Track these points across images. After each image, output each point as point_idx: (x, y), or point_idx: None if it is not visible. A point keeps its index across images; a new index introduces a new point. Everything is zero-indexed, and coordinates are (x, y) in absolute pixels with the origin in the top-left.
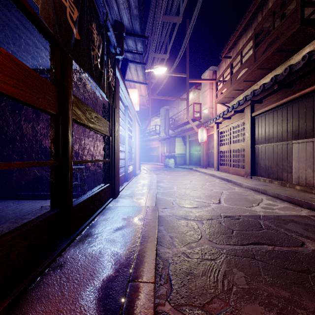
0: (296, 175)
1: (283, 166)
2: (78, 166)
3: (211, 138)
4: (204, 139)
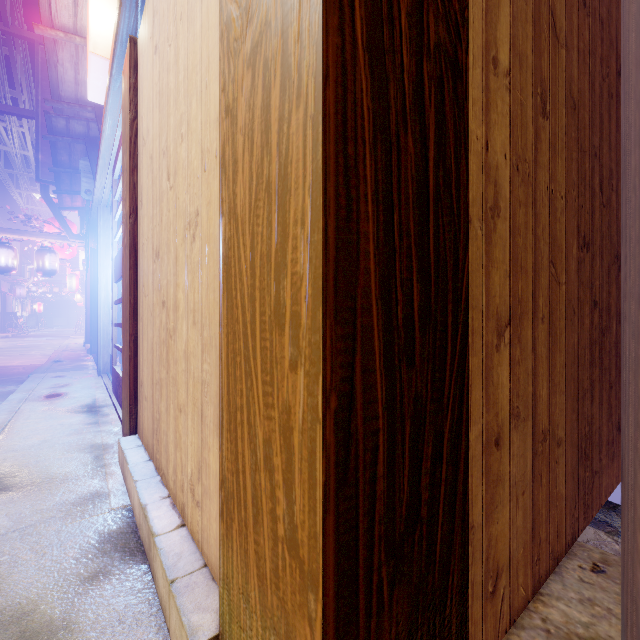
0: None
1: None
2: None
3: None
4: None
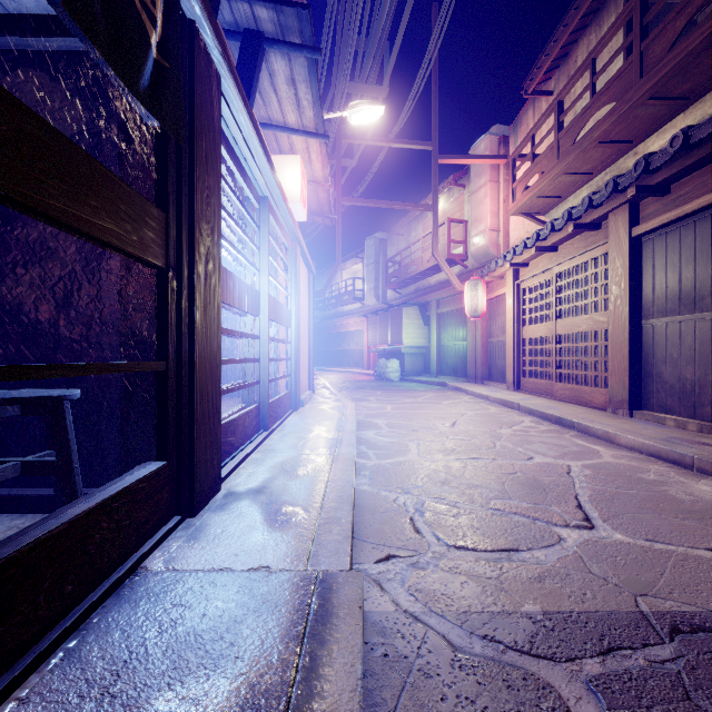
0: None
1: None
2: (50, 389)
3: (498, 306)
4: (480, 308)
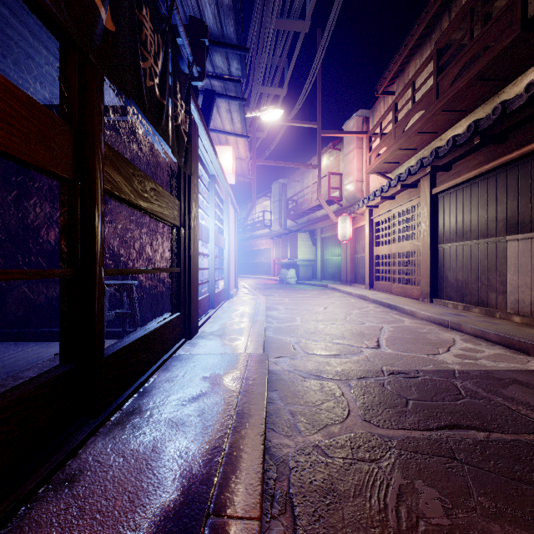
0: (512, 298)
1: (489, 280)
2: (125, 281)
3: (360, 233)
4: (348, 235)
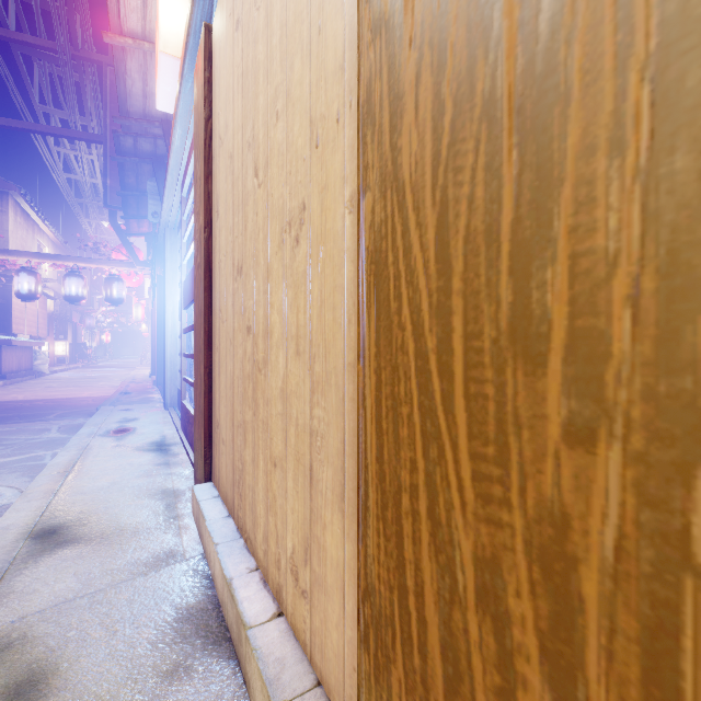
0: None
1: None
2: None
3: None
4: None
